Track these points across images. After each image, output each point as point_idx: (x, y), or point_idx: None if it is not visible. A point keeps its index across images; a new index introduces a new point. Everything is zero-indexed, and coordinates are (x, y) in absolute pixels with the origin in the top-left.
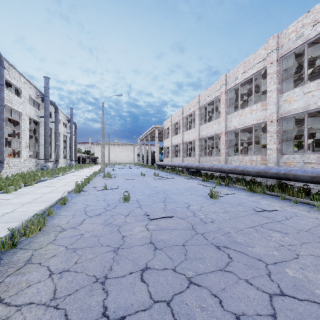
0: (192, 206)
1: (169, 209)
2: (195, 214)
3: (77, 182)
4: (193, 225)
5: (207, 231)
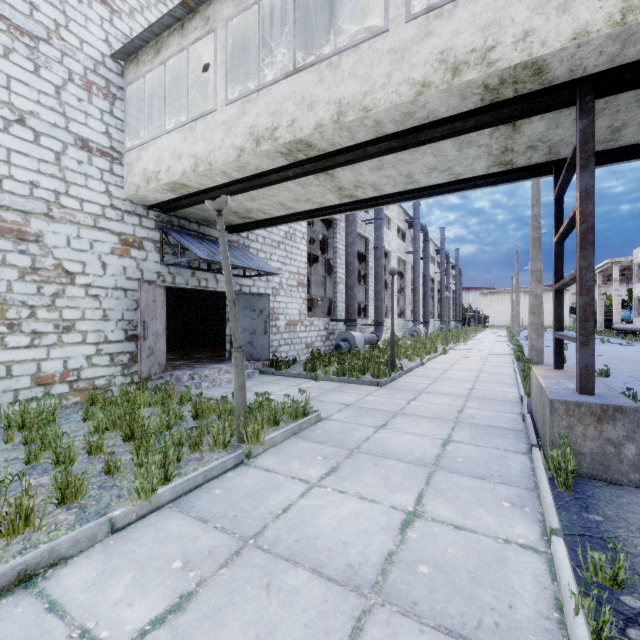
0: (625, 355)
1: (602, 354)
2: (621, 356)
3: (513, 339)
4: (614, 357)
5: (620, 358)
